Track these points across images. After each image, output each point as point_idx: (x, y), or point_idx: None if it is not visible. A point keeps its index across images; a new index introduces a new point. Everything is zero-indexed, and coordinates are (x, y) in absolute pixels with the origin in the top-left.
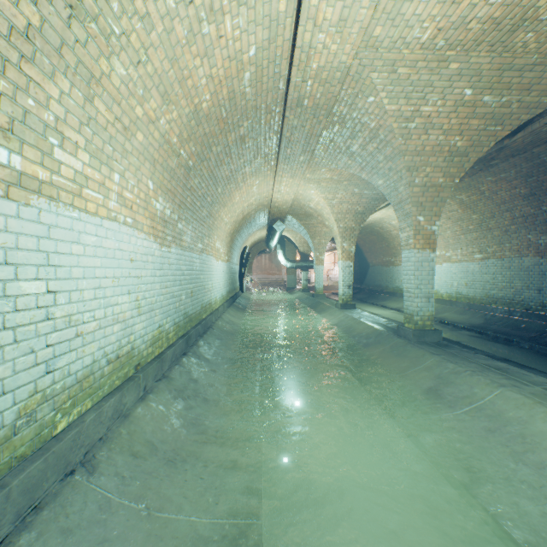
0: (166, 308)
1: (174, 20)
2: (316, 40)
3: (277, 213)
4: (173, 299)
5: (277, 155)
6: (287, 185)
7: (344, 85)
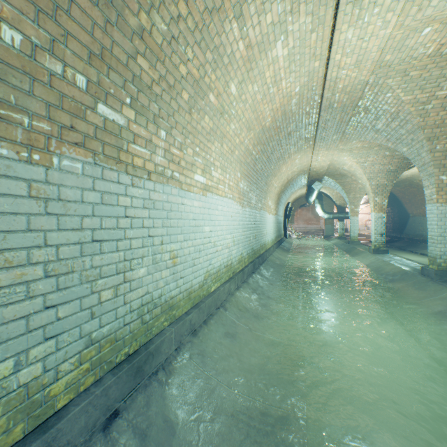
0: (243, 243)
1: (256, 94)
2: (340, 74)
3: (315, 175)
4: (246, 239)
5: (314, 137)
6: (323, 156)
7: (365, 90)
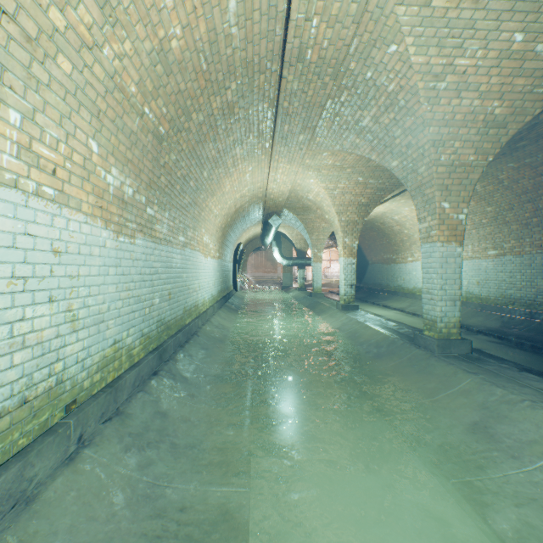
0: (127, 316)
1: None
2: None
3: (272, 206)
4: (139, 304)
5: (272, 135)
6: (284, 173)
7: (359, 29)
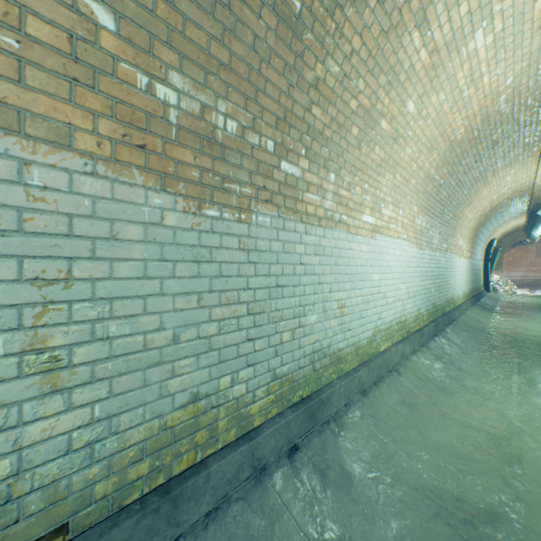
0: (421, 296)
1: (442, 104)
2: None
3: None
4: (425, 290)
5: (540, 141)
6: None
7: None
